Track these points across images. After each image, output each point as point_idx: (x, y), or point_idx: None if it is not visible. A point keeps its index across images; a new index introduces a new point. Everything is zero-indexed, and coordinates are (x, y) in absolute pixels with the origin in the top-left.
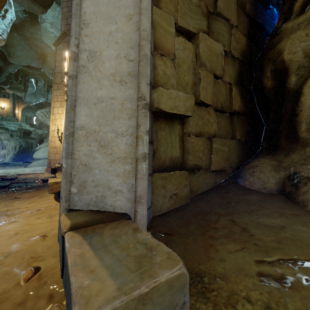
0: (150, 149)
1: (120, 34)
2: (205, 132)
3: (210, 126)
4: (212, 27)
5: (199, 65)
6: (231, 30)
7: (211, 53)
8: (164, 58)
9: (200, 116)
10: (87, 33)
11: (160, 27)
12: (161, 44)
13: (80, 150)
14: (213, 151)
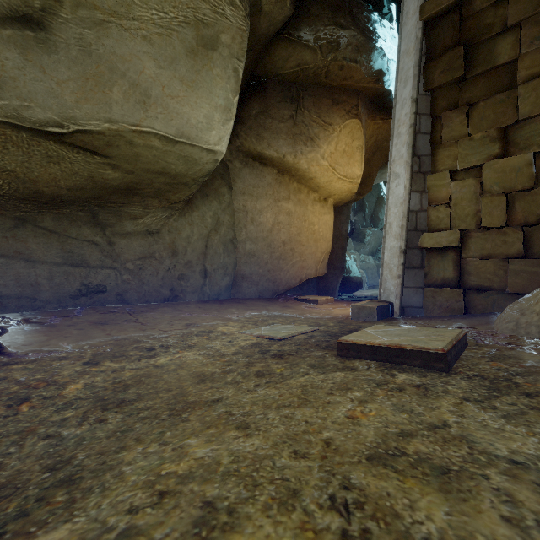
0: (420, 272)
1: (398, 213)
2: (498, 254)
3: (509, 247)
4: (516, 138)
5: (482, 194)
6: None
7: (504, 173)
8: (437, 207)
9: (489, 240)
10: (389, 214)
11: (433, 187)
12: (435, 198)
13: (384, 273)
14: (509, 273)
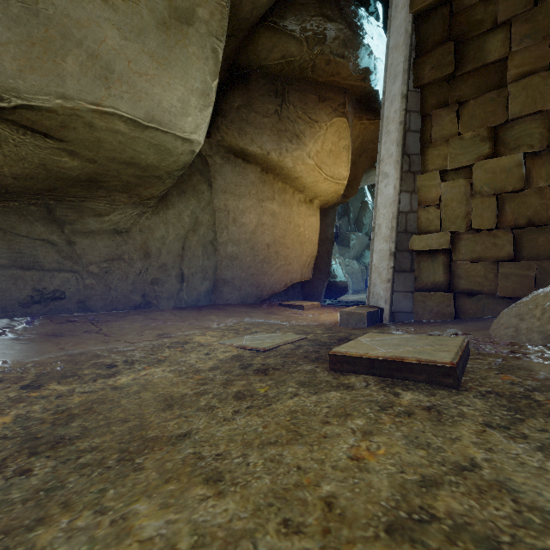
0: (410, 276)
1: (387, 214)
2: (489, 256)
3: (499, 249)
4: (506, 138)
5: (473, 195)
6: (549, 118)
7: (494, 174)
8: (427, 208)
9: (479, 242)
10: (378, 215)
11: (423, 187)
12: (425, 199)
13: (373, 277)
14: (499, 276)
